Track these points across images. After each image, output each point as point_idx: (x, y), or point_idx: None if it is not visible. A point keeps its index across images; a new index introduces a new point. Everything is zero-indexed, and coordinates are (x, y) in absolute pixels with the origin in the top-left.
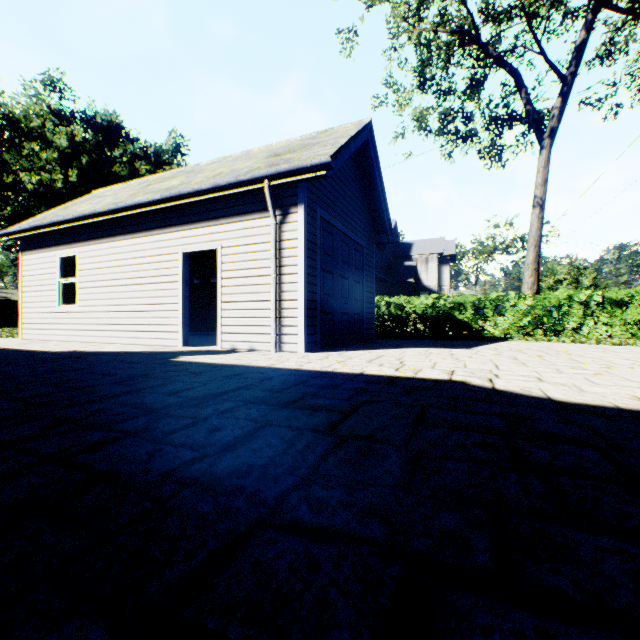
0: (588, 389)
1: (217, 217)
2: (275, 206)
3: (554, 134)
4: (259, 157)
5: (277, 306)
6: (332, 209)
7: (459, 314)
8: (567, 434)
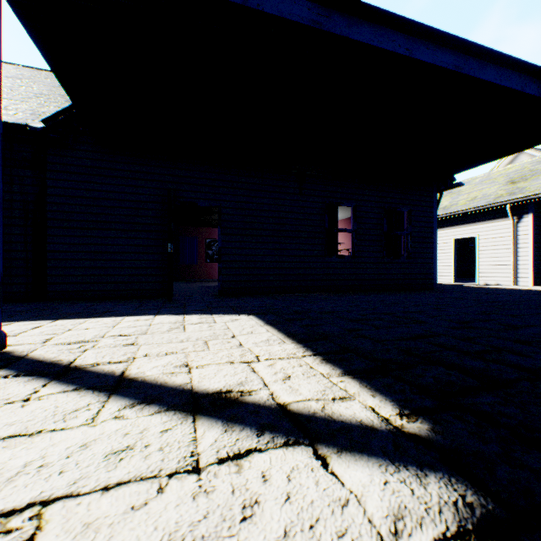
0: None
1: (475, 221)
2: (512, 215)
3: None
4: (498, 182)
5: (513, 263)
6: None
7: None
8: None
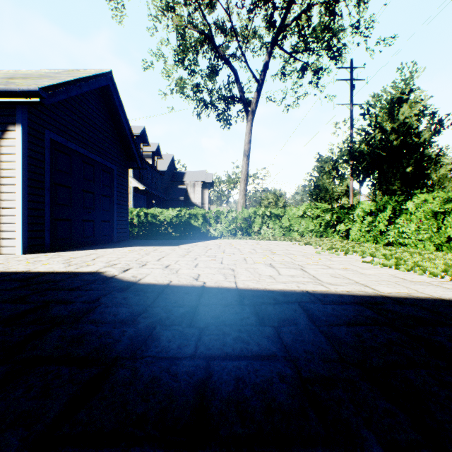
0: (181, 271)
1: None
2: None
3: (254, 114)
4: None
5: None
6: (69, 134)
7: (195, 222)
8: (66, 313)
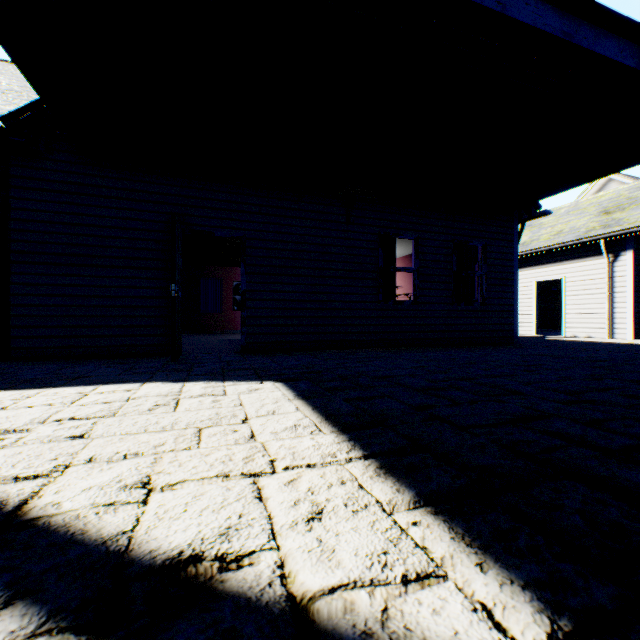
0: None
1: (560, 260)
2: (607, 252)
3: None
4: (589, 213)
5: (608, 311)
6: None
7: None
8: None
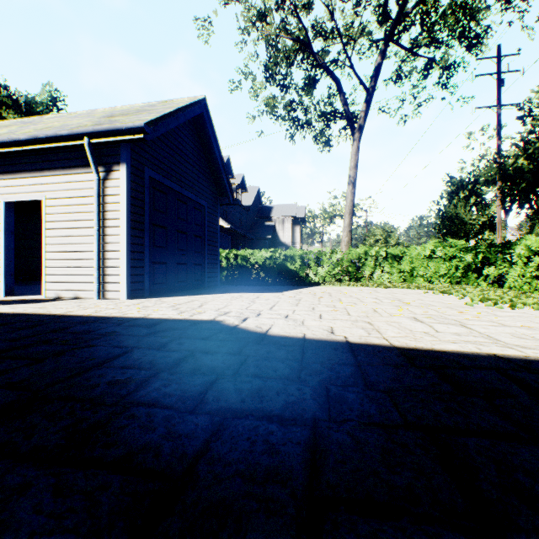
0: (307, 323)
1: (42, 169)
2: (99, 163)
3: (362, 130)
4: (96, 116)
5: (101, 256)
6: (165, 171)
7: (291, 265)
8: (219, 364)
